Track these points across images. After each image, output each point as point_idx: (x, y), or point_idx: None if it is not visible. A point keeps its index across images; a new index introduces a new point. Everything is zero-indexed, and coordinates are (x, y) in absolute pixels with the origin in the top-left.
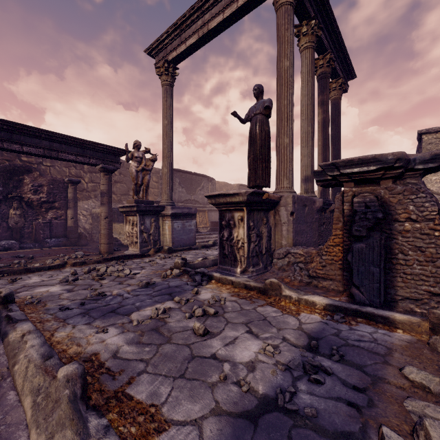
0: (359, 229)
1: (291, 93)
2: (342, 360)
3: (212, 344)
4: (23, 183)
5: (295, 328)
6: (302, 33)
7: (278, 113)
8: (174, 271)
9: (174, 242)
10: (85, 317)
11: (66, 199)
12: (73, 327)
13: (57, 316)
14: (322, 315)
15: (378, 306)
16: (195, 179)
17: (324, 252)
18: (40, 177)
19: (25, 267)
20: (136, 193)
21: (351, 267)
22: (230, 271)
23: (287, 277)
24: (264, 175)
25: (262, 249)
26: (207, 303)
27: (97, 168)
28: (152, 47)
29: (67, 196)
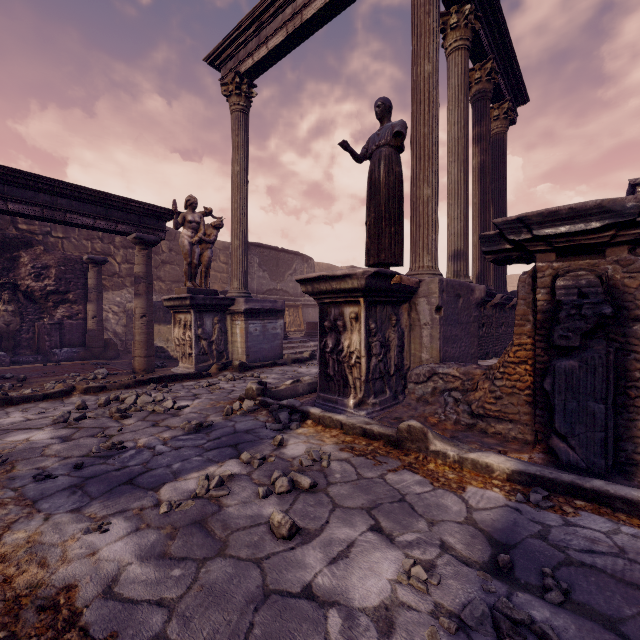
0: (566, 336)
1: (435, 116)
2: (567, 602)
3: (304, 558)
4: (18, 264)
5: (462, 520)
6: (449, 25)
7: (413, 148)
8: (245, 404)
9: (250, 354)
10: (75, 496)
11: (85, 287)
12: (45, 519)
13: (24, 494)
14: (507, 491)
15: (603, 473)
16: (283, 259)
17: (499, 374)
18: (46, 254)
19: (4, 395)
20: (190, 278)
21: (551, 402)
22: (337, 403)
23: (433, 414)
24: (393, 246)
25: (390, 366)
26: (299, 464)
27: (130, 239)
28: (217, 52)
29: (86, 284)
